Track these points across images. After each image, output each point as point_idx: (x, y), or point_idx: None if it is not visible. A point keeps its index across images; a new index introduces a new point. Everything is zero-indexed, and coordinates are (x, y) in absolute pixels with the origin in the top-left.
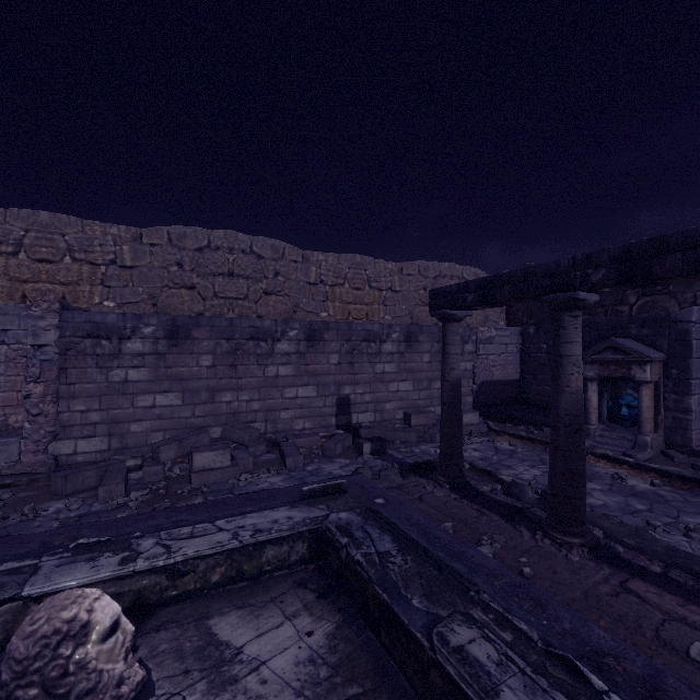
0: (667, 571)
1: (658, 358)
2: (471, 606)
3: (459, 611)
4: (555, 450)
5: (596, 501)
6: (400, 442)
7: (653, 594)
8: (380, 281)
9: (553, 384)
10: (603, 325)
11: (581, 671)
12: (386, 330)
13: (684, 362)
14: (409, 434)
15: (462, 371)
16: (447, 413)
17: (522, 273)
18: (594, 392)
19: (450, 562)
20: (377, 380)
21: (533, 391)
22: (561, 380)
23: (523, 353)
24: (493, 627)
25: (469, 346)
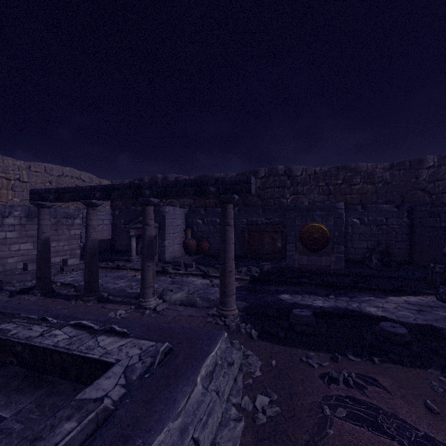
0: (123, 299)
1: (155, 226)
2: (14, 319)
3: (7, 321)
4: (85, 264)
5: (118, 286)
6: (18, 281)
7: (112, 306)
8: (8, 173)
9: (85, 237)
10: (139, 211)
11: (46, 318)
12: (8, 209)
13: (164, 227)
14: (25, 276)
15: (72, 235)
16: (40, 256)
17: (73, 189)
18: (134, 241)
19: (12, 312)
20: (0, 243)
21: (118, 244)
22: (88, 235)
23: (113, 225)
24: (21, 321)
25: (78, 220)
